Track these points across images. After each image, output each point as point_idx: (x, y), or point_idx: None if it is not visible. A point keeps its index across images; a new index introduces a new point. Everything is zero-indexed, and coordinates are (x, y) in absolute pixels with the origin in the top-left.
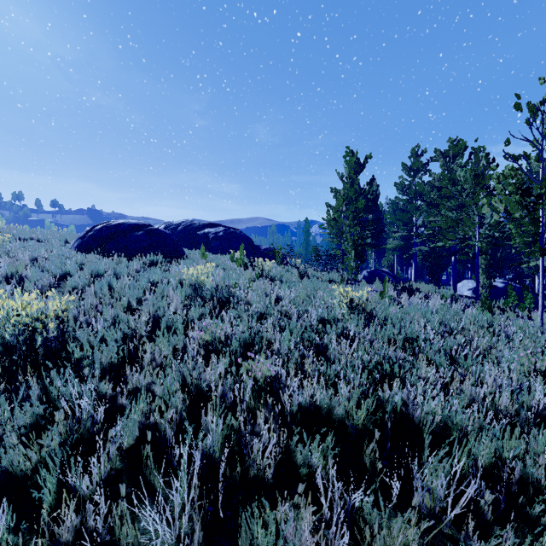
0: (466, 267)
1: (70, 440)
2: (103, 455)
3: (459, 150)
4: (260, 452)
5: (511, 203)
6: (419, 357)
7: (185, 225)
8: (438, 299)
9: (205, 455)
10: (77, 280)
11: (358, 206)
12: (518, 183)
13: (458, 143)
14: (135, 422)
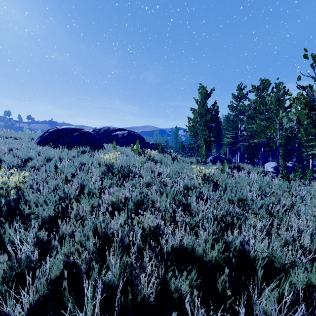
0: (269, 154)
1: (10, 277)
2: (33, 288)
3: (266, 85)
4: (145, 283)
5: (302, 115)
6: (249, 212)
7: (104, 129)
8: (255, 173)
9: (106, 286)
10: (35, 162)
11: (207, 119)
12: (306, 103)
13: (265, 81)
14: (60, 260)
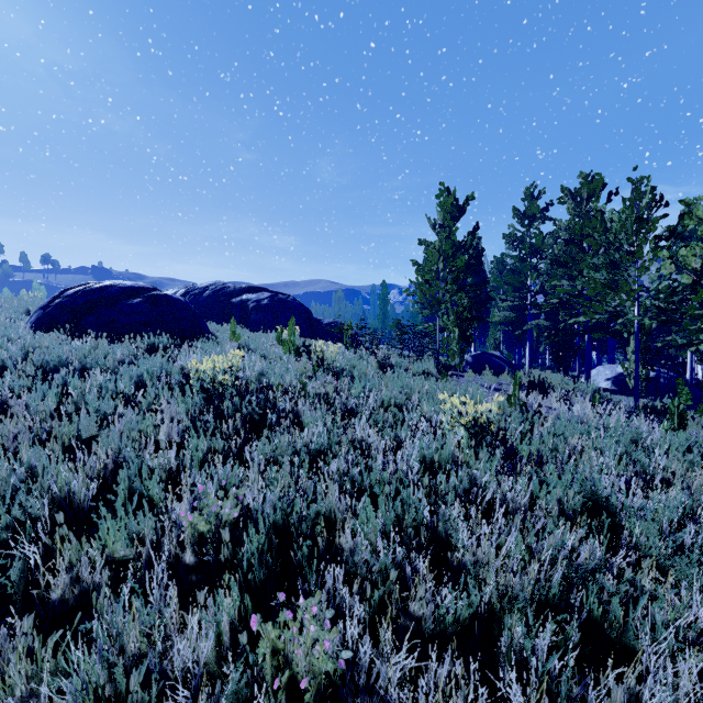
0: (592, 346)
1: None
2: None
3: (594, 189)
4: None
5: None
6: (641, 566)
7: (214, 289)
8: (586, 401)
9: None
10: (5, 381)
11: (457, 265)
12: None
13: (594, 179)
14: None
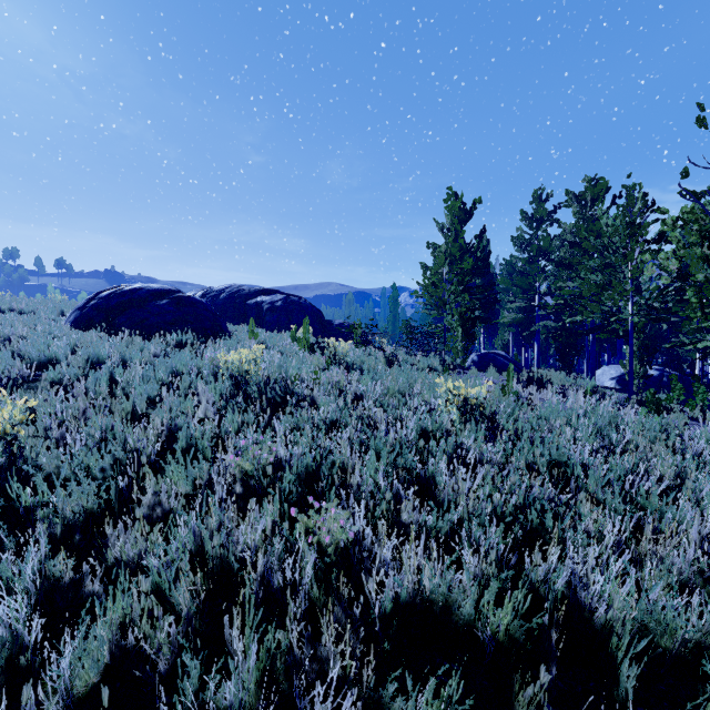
0: (602, 348)
1: None
2: None
3: (599, 192)
4: None
5: (693, 259)
6: (580, 497)
7: (230, 292)
8: (579, 394)
9: None
10: (63, 370)
11: (464, 267)
12: (704, 231)
13: (598, 183)
14: (102, 639)
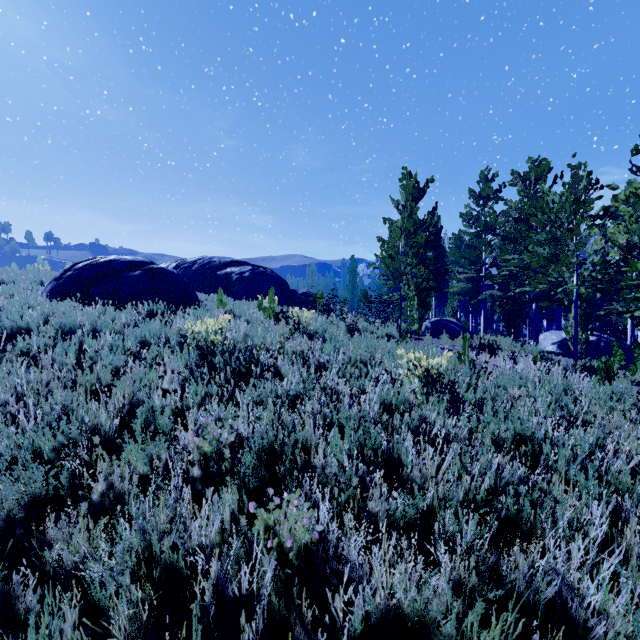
0: (542, 314)
1: None
2: None
3: (541, 172)
4: None
5: None
6: (553, 480)
7: (202, 263)
8: (529, 360)
9: None
10: (32, 340)
11: (418, 241)
12: None
13: (541, 164)
14: None
